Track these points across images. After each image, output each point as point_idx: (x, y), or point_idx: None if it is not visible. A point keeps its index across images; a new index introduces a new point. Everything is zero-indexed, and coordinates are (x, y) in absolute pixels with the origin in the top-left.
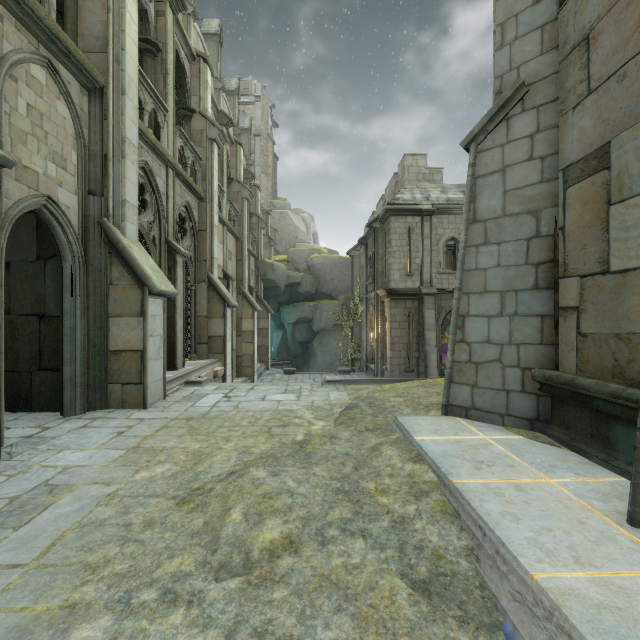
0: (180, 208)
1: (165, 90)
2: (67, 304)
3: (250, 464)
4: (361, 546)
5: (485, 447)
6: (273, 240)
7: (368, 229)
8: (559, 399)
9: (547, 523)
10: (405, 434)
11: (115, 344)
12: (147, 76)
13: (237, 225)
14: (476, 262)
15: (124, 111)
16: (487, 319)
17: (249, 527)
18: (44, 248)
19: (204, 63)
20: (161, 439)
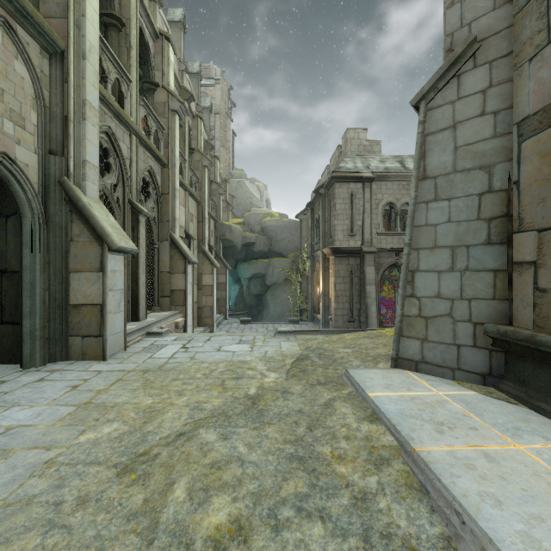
0: (144, 172)
1: (129, 62)
2: (26, 260)
3: (200, 424)
4: (320, 532)
5: (441, 405)
6: (231, 205)
7: (315, 195)
8: (514, 355)
9: (535, 509)
10: (357, 389)
11: (75, 298)
12: (112, 49)
13: (198, 190)
14: (426, 218)
15: (85, 75)
16: (437, 274)
17: (193, 508)
18: (5, 206)
19: (167, 41)
20: (114, 393)
